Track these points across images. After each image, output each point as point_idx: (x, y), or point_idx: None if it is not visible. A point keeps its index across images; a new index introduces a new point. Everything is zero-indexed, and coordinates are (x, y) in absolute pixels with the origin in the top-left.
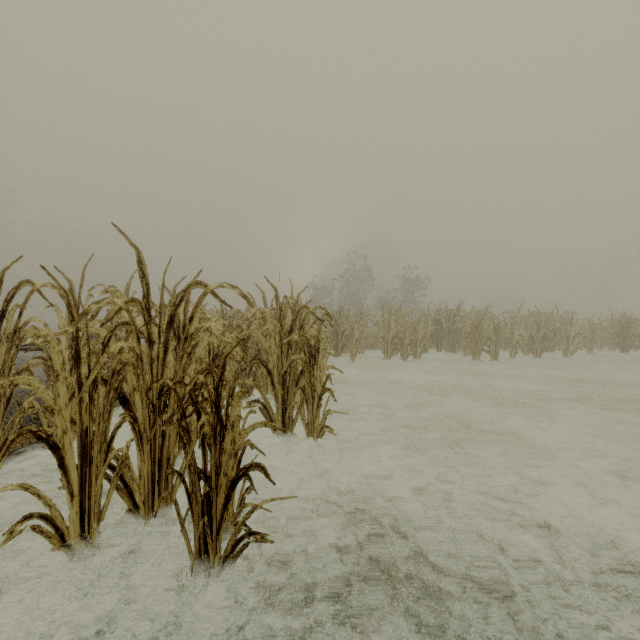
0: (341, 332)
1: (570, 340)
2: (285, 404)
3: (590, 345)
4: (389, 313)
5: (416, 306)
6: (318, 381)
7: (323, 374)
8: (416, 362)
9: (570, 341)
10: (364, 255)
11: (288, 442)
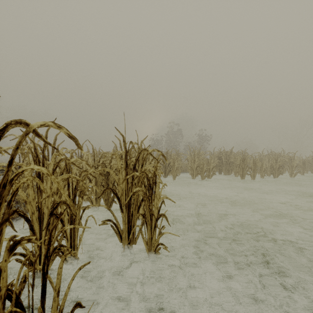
0: (167, 164)
1: (293, 168)
2: (130, 223)
3: (302, 170)
4: (194, 153)
5: (205, 149)
6: (155, 207)
7: (159, 202)
8: (209, 180)
9: (293, 169)
10: (178, 123)
11: (132, 252)
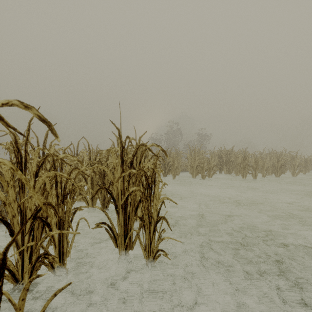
0: (167, 162)
1: (295, 167)
2: (126, 226)
3: (304, 170)
4: (194, 152)
5: (204, 149)
6: (154, 209)
7: (159, 203)
8: (210, 180)
9: (295, 168)
10: (177, 122)
11: (129, 258)
